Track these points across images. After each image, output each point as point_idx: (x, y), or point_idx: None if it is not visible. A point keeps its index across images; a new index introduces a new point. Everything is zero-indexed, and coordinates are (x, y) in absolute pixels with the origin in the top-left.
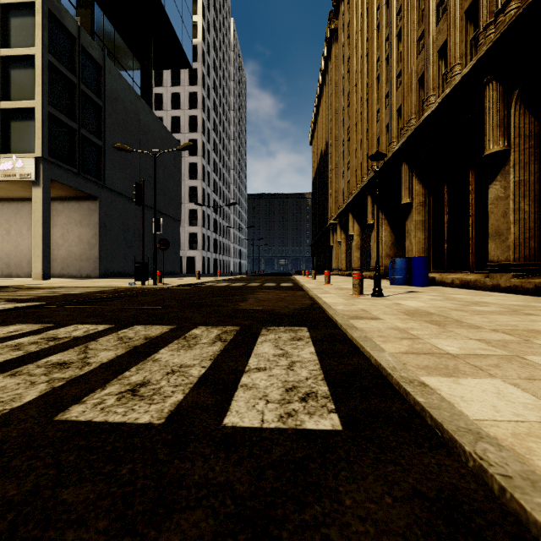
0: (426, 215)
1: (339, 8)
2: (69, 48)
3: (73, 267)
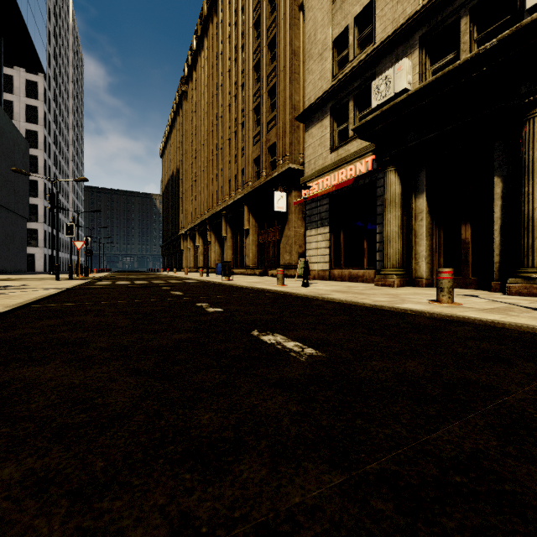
0: (232, 243)
1: (189, 83)
2: None
3: None
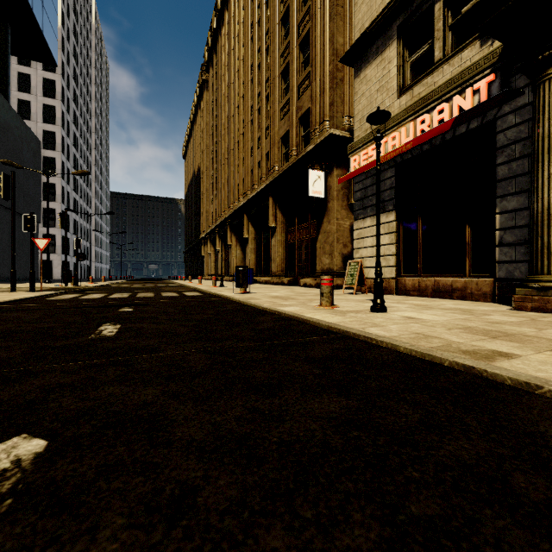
0: (256, 245)
1: (209, 69)
2: None
3: None
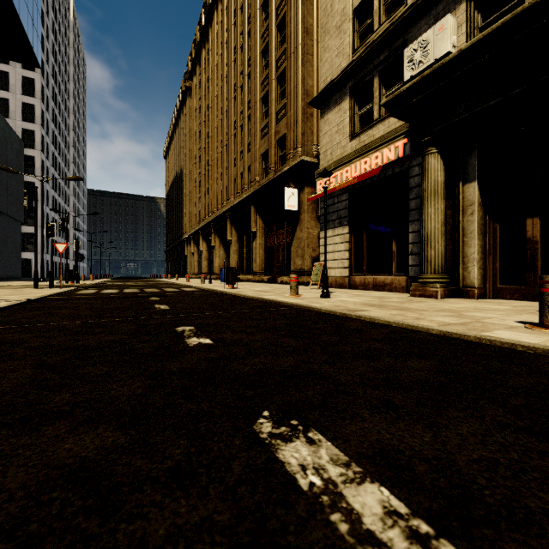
0: (238, 247)
1: (193, 78)
2: None
3: None
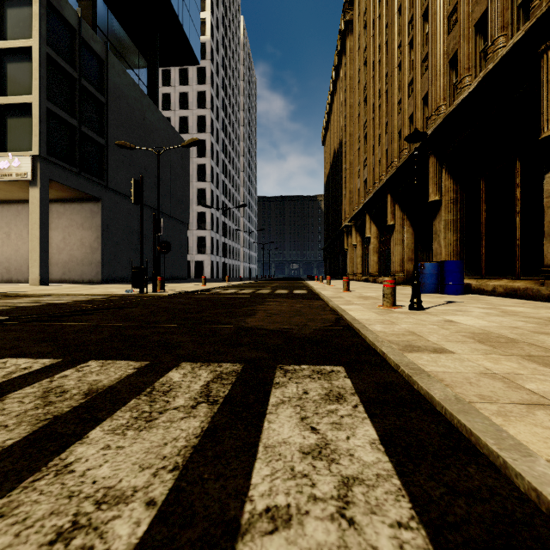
0: (458, 213)
1: None
2: (69, 41)
3: (75, 272)
